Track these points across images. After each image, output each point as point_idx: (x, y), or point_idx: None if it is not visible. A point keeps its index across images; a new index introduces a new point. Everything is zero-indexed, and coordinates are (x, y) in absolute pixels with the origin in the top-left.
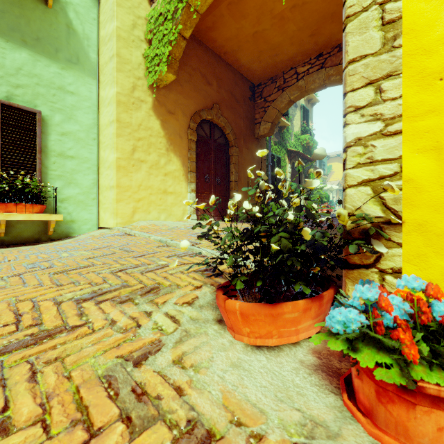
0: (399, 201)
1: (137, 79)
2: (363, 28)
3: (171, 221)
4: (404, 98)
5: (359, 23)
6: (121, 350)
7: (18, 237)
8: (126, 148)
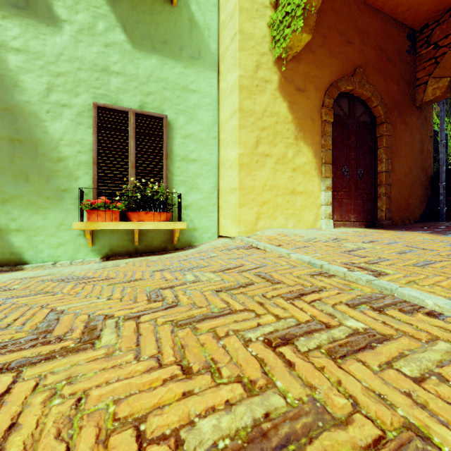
0: None
1: (261, 55)
2: None
3: (302, 229)
4: None
5: None
6: None
7: (149, 246)
8: (249, 141)
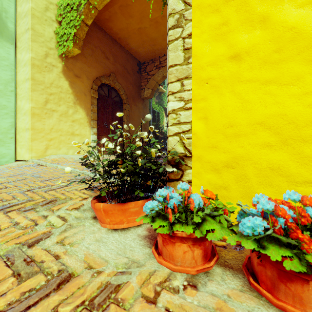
0: (191, 144)
1: (49, 49)
2: (176, 49)
3: (77, 155)
4: (192, 90)
5: (174, 46)
6: (20, 239)
7: None
8: (40, 100)
